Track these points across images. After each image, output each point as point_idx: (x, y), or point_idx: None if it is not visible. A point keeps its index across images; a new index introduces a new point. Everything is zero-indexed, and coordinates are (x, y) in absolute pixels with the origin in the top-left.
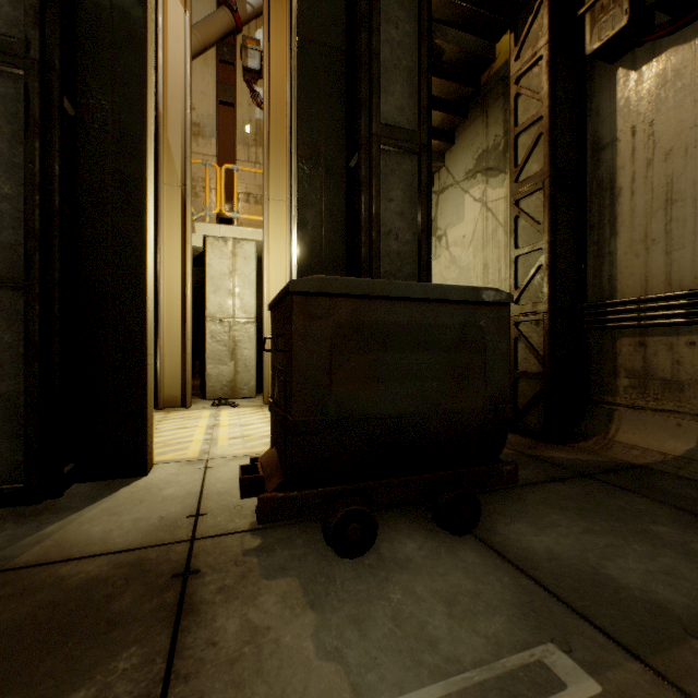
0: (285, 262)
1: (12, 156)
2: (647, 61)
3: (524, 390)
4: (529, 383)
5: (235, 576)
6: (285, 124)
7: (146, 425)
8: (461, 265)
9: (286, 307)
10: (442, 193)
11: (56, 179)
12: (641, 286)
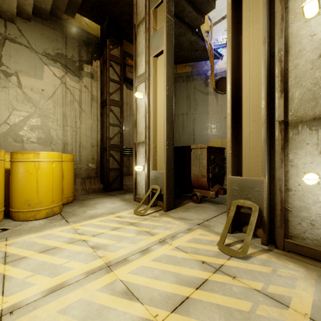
0: None
1: None
2: (130, 89)
3: (112, 175)
4: (115, 172)
5: None
6: None
7: None
8: (41, 107)
9: (221, 151)
10: (12, 42)
11: None
12: (129, 144)
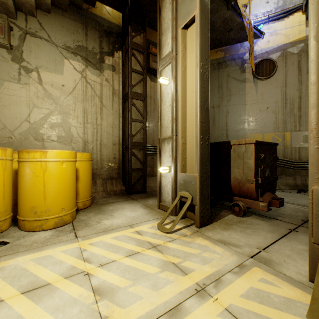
0: None
1: None
2: (154, 81)
3: (134, 176)
4: (137, 172)
5: (292, 216)
6: None
7: None
8: (61, 103)
9: (273, 148)
10: (32, 36)
11: None
12: (153, 142)
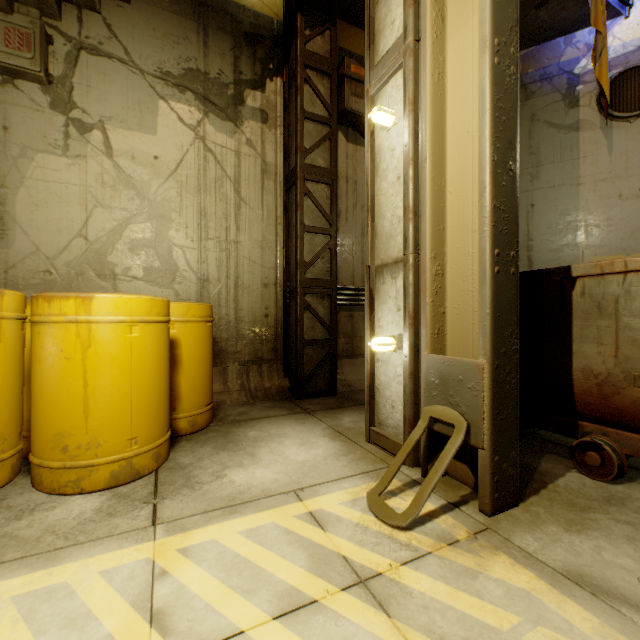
0: None
1: None
2: (354, 143)
3: (310, 357)
4: (316, 349)
5: None
6: None
7: None
8: (151, 197)
9: None
10: (92, 53)
11: None
12: (351, 280)
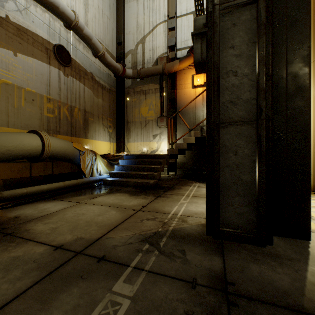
0: (311, 101)
1: (248, 52)
2: None
3: None
4: None
5: None
6: (311, 13)
7: (309, 207)
8: None
9: None
10: None
11: (270, 57)
12: None
